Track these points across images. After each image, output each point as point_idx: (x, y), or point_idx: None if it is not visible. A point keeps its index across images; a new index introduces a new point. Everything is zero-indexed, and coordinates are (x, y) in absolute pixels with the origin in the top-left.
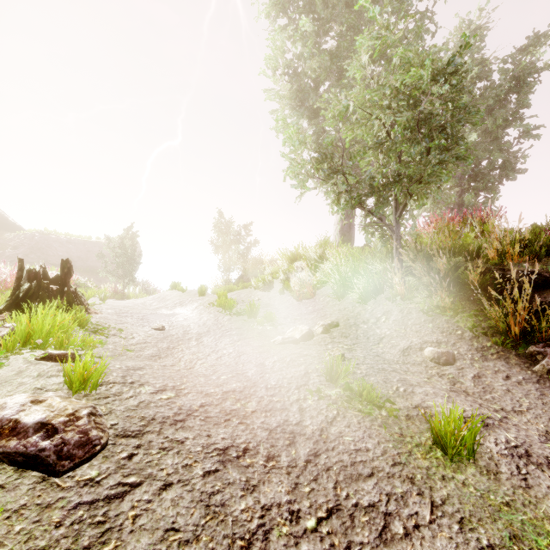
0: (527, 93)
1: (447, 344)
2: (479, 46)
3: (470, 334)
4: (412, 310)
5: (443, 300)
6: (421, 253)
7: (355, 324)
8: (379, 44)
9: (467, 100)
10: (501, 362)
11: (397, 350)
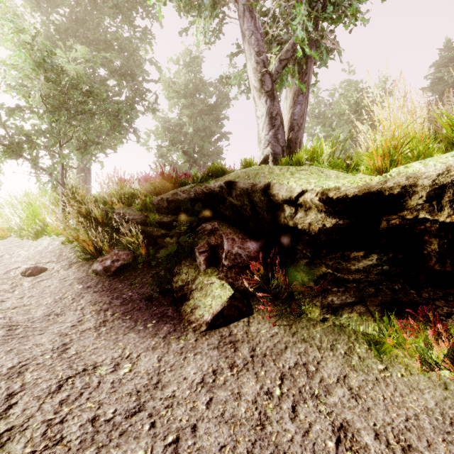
0: (220, 110)
1: (53, 262)
2: (198, 70)
3: (77, 255)
4: (57, 242)
5: (68, 232)
6: (74, 199)
7: (1, 256)
8: (11, 27)
9: (186, 103)
10: (76, 270)
11: (5, 270)
